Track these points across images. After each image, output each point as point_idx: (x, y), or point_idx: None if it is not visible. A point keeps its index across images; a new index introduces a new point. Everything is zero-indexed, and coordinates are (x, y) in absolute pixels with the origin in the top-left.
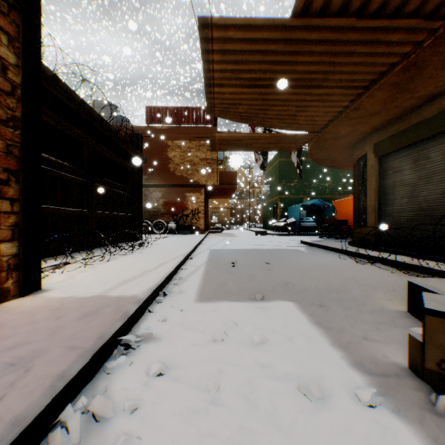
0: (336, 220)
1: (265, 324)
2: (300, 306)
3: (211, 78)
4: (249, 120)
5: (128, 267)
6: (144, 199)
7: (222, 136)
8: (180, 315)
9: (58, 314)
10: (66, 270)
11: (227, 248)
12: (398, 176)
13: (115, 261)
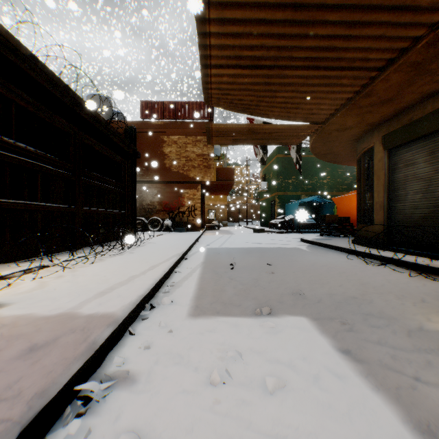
0: (337, 217)
1: (279, 353)
2: (318, 324)
3: (207, 57)
4: (248, 109)
5: (113, 271)
6: (140, 195)
7: (220, 128)
8: (168, 338)
9: (0, 346)
10: (40, 275)
11: (224, 247)
12: (411, 170)
13: (101, 264)
